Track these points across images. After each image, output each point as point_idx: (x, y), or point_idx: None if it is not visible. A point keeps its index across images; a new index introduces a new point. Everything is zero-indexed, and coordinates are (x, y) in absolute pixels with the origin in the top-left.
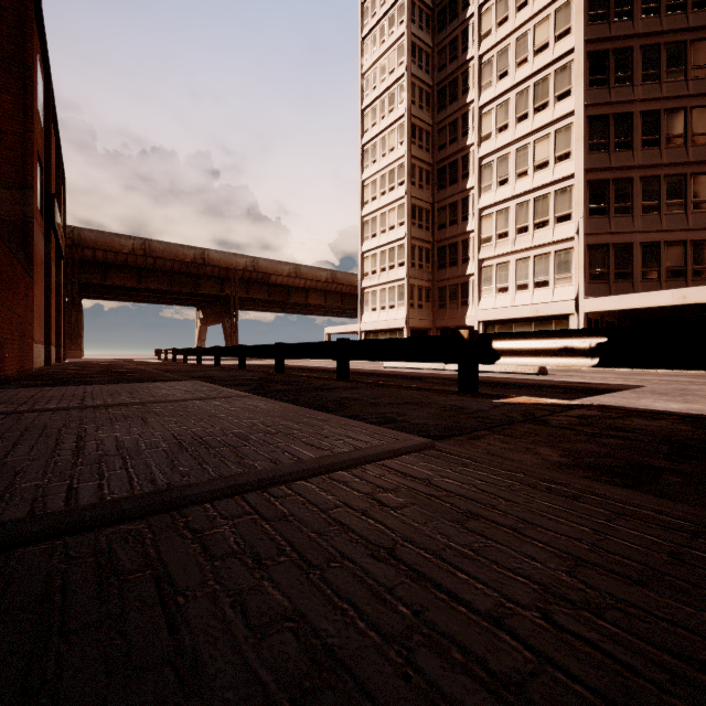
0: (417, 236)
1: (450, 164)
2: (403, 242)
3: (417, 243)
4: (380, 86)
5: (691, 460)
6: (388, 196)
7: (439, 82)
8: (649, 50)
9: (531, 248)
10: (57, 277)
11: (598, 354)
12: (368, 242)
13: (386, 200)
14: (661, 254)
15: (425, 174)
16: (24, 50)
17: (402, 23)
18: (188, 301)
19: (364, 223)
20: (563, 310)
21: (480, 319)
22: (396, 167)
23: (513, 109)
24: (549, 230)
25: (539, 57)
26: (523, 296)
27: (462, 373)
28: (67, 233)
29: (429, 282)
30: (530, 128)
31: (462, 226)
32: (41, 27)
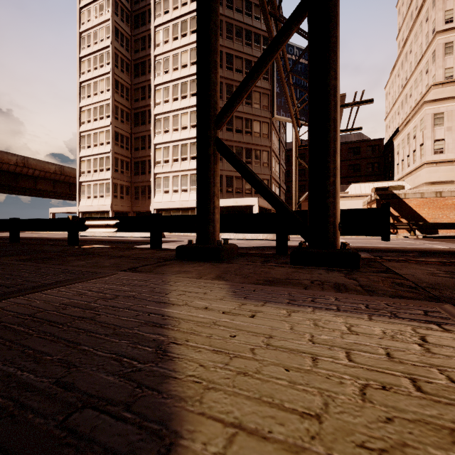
0: (119, 152)
1: (142, 112)
2: (109, 155)
3: (120, 157)
4: (93, 46)
5: (71, 256)
6: (99, 123)
7: (135, 59)
8: (229, 86)
9: (180, 171)
10: None
11: (117, 227)
12: (85, 150)
13: (98, 124)
14: (233, 181)
15: (125, 114)
16: None
17: (108, 12)
18: None
19: (82, 136)
20: (193, 205)
21: (155, 207)
22: (105, 104)
23: (171, 93)
24: (188, 162)
25: (183, 70)
26: (176, 196)
27: (70, 236)
28: None
29: (129, 183)
30: (179, 106)
31: (148, 151)
32: None
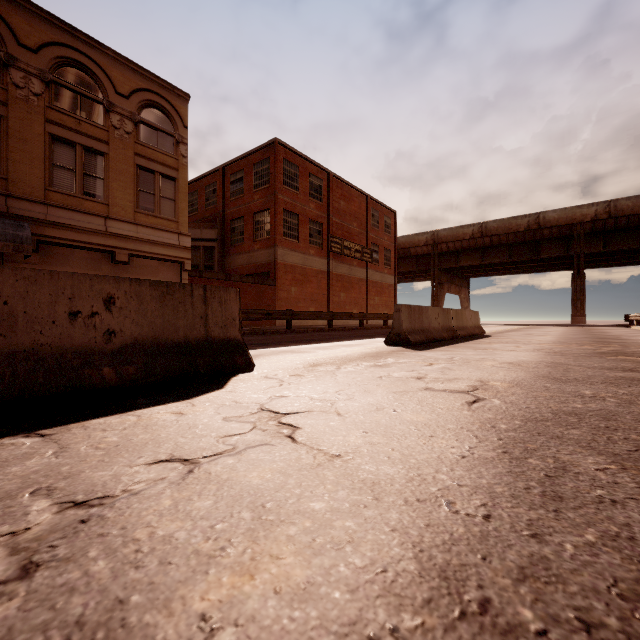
0: None
1: None
2: None
3: None
4: None
5: None
6: None
7: None
8: None
9: None
10: (366, 274)
11: None
12: None
13: None
14: None
15: None
16: (274, 187)
17: None
18: (550, 267)
19: None
20: None
21: None
22: None
23: None
24: None
25: None
26: None
27: None
28: (431, 236)
29: None
30: None
31: None
32: (306, 159)
